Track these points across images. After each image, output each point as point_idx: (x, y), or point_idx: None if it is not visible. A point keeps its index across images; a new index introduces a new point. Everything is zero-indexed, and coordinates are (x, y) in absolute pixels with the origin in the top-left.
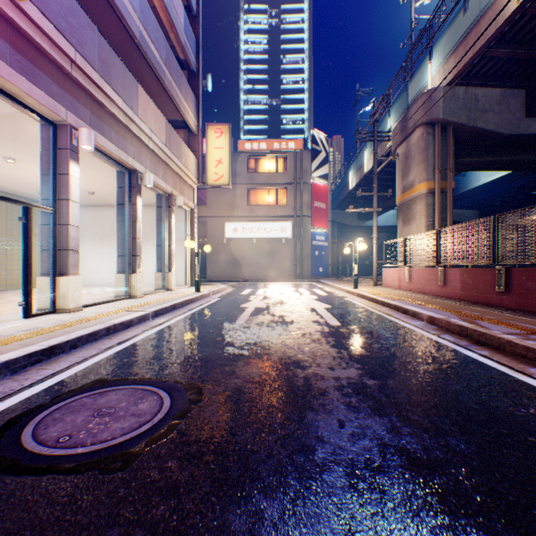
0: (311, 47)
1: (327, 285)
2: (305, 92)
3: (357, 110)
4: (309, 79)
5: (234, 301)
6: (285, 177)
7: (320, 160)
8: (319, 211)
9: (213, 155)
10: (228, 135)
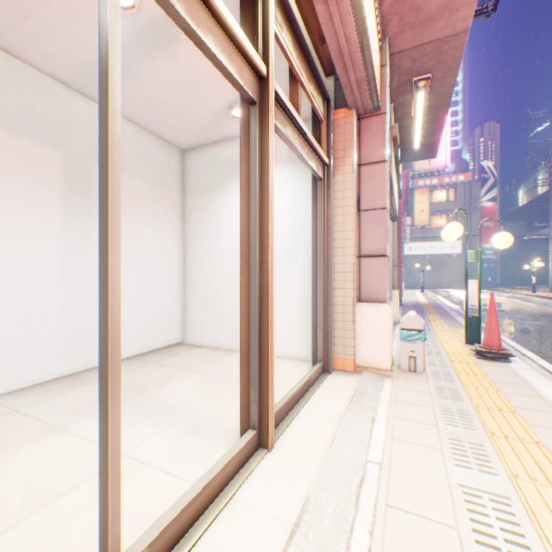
0: (466, 57)
1: (501, 291)
2: (458, 104)
3: (527, 133)
4: (463, 90)
5: (451, 297)
6: (454, 205)
7: (487, 186)
8: (487, 229)
9: (416, 207)
10: (427, 194)
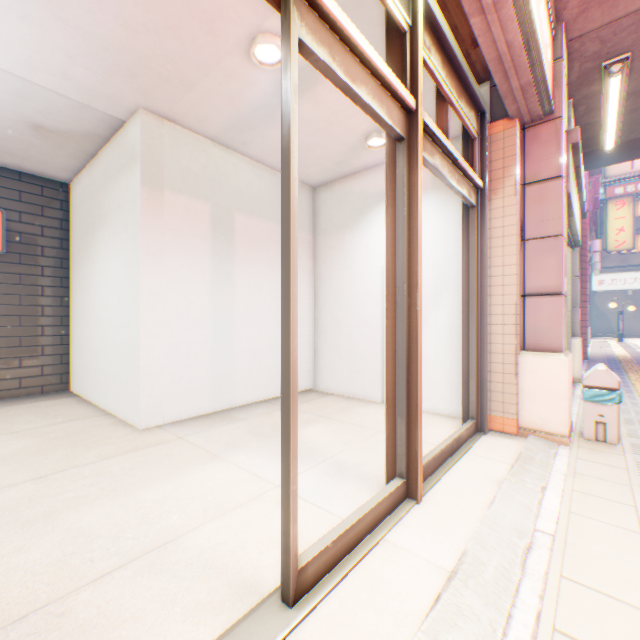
0: None
1: None
2: None
3: None
4: None
5: None
6: None
7: None
8: None
9: (611, 225)
10: (629, 205)
